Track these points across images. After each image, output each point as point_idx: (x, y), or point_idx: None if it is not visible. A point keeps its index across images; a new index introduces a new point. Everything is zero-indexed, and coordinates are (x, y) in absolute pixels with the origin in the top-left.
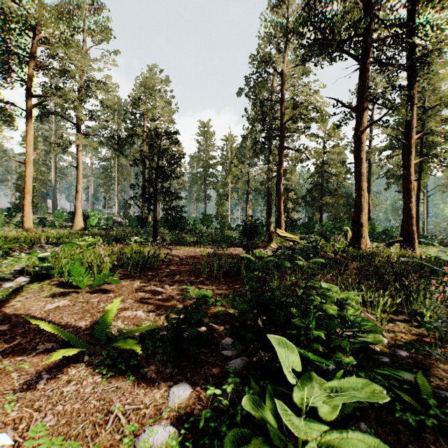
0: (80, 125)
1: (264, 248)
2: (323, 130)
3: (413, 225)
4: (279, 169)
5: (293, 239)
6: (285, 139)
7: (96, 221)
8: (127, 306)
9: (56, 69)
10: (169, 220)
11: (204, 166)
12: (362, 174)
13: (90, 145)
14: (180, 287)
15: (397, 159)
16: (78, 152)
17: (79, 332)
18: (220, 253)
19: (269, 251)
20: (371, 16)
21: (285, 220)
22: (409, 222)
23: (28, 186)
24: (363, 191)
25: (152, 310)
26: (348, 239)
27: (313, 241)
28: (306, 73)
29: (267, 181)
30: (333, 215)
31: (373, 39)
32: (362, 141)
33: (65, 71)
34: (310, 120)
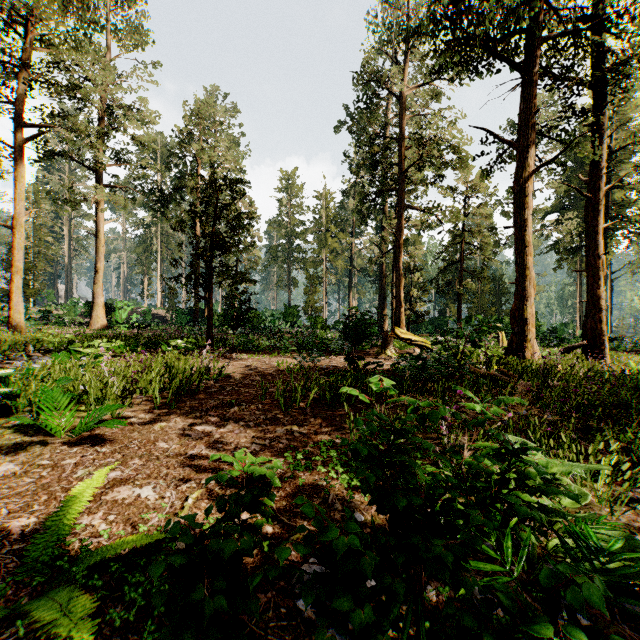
0: (101, 173)
1: (376, 356)
2: (462, 182)
3: (602, 322)
4: (398, 239)
5: (420, 342)
6: (407, 196)
7: (124, 316)
8: (128, 476)
9: (61, 86)
10: (231, 314)
11: (287, 236)
12: (527, 244)
13: (115, 201)
14: (235, 430)
15: (569, 226)
16: (97, 213)
17: (3, 546)
18: (308, 365)
19: (385, 362)
20: (540, 1)
21: (407, 315)
22: (596, 317)
23: (17, 262)
24: (528, 270)
25: (173, 483)
26: (501, 342)
27: (454, 346)
28: (437, 97)
29: (379, 257)
30: (476, 307)
31: (543, 37)
32: (526, 192)
33: (74, 87)
34: (444, 165)
